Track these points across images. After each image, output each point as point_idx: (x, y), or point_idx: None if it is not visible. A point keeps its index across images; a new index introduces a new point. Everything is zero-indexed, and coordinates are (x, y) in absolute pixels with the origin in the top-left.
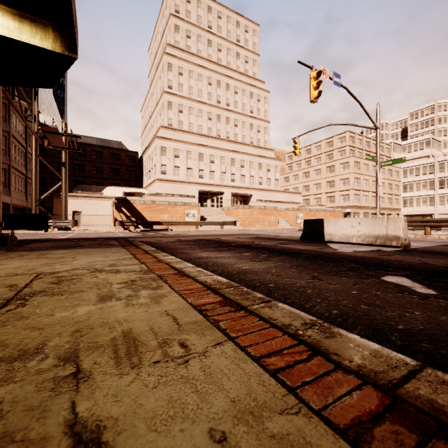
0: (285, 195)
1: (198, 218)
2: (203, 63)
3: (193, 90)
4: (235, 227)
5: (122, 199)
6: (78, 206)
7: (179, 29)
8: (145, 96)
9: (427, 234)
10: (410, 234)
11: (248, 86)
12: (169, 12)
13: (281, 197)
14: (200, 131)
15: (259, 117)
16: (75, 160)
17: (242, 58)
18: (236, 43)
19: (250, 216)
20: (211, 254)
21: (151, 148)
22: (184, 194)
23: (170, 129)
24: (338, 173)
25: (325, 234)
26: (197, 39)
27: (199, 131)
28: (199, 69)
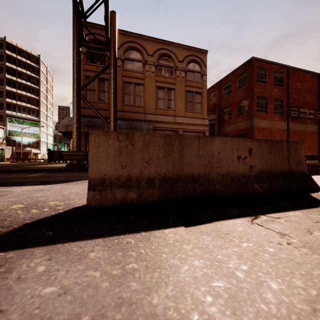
0: None
1: None
2: None
3: None
4: None
5: None
6: None
7: None
8: None
9: None
10: None
11: None
12: None
13: None
14: None
15: None
16: None
17: None
18: None
19: None
20: None
21: None
22: None
23: None
24: None
25: None
26: None
27: None
28: None
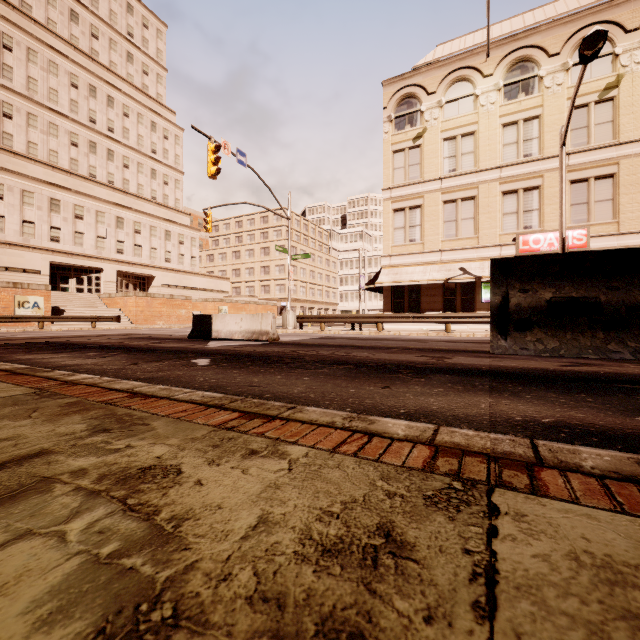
0: (206, 280)
1: (46, 309)
2: (60, 45)
3: (38, 86)
4: (121, 324)
5: None
6: None
7: None
8: None
9: (322, 329)
10: (310, 330)
11: (149, 111)
12: None
13: (201, 283)
14: (54, 160)
15: (167, 163)
16: None
17: (138, 64)
18: (127, 36)
19: (147, 309)
20: (39, 356)
21: None
22: (16, 266)
23: None
24: (274, 258)
25: (213, 331)
26: None
27: (50, 161)
28: (50, 53)
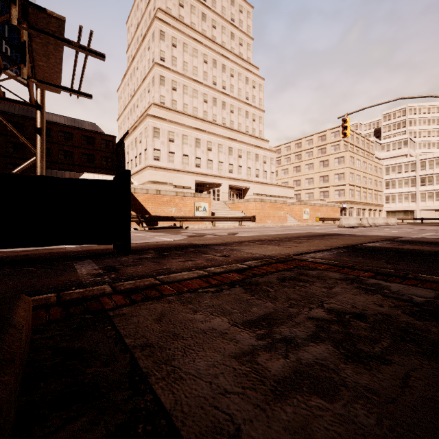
0: (279, 189)
1: (209, 212)
2: (198, 37)
3: (188, 66)
4: (247, 223)
5: None
6: None
7: None
8: (125, 73)
9: None
10: None
11: (244, 70)
12: None
13: (276, 191)
14: (195, 114)
15: (254, 105)
16: None
17: (237, 39)
18: (230, 22)
19: (261, 211)
20: None
21: (139, 130)
22: (179, 184)
23: (163, 108)
24: (332, 168)
25: None
26: (191, 10)
27: (194, 114)
28: (194, 43)
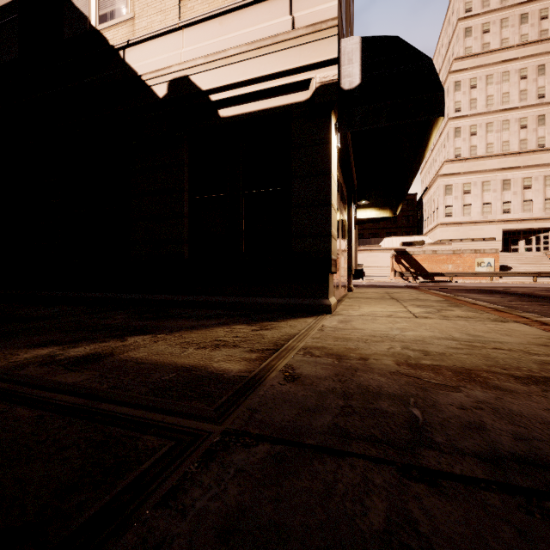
0: None
1: (496, 267)
2: (510, 54)
3: (493, 99)
4: None
5: (401, 252)
6: (360, 259)
7: (471, 30)
8: None
9: None
10: None
11: None
12: (457, 17)
13: None
14: (505, 149)
15: None
16: None
17: None
18: None
19: None
20: (468, 294)
21: (432, 189)
22: (478, 237)
23: (457, 161)
24: None
25: None
26: (501, 26)
27: (503, 151)
28: (503, 67)
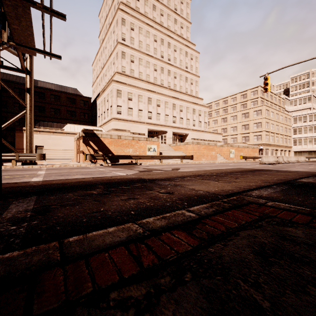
0: (211, 135)
1: (158, 152)
2: (149, 23)
3: (142, 44)
4: (187, 160)
5: (89, 133)
6: (40, 140)
7: None
8: (97, 51)
9: None
10: None
11: (184, 46)
12: None
13: (209, 137)
14: (148, 79)
15: (192, 72)
16: (36, 102)
17: (178, 24)
18: (174, 11)
19: (197, 151)
20: None
21: (106, 92)
22: (136, 132)
23: (124, 75)
24: (252, 119)
25: None
26: (145, 3)
27: (147, 80)
28: (147, 27)
